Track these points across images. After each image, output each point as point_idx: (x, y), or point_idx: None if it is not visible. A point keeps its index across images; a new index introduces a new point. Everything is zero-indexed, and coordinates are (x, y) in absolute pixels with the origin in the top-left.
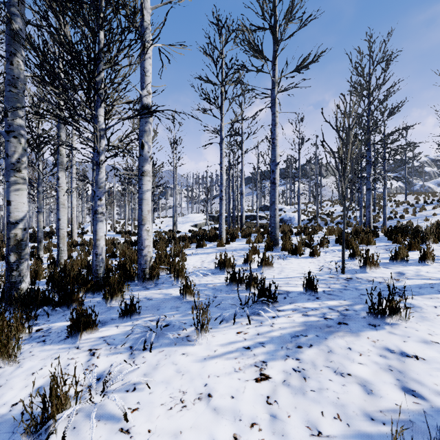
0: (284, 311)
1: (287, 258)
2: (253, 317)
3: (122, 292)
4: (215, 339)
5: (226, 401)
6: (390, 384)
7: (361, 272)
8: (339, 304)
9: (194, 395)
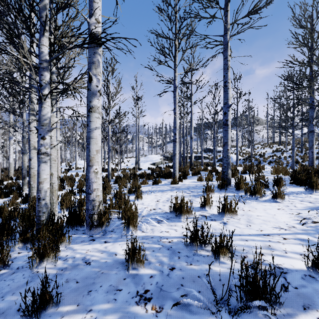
0: None
1: (246, 201)
2: None
3: (54, 252)
4: None
5: None
6: None
7: None
8: None
9: None
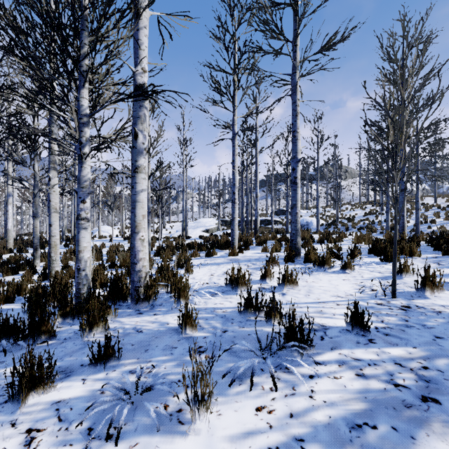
0: (325, 365)
1: (313, 273)
2: (279, 374)
3: (103, 321)
4: (222, 421)
5: None
6: None
7: (419, 297)
8: (409, 356)
9: None
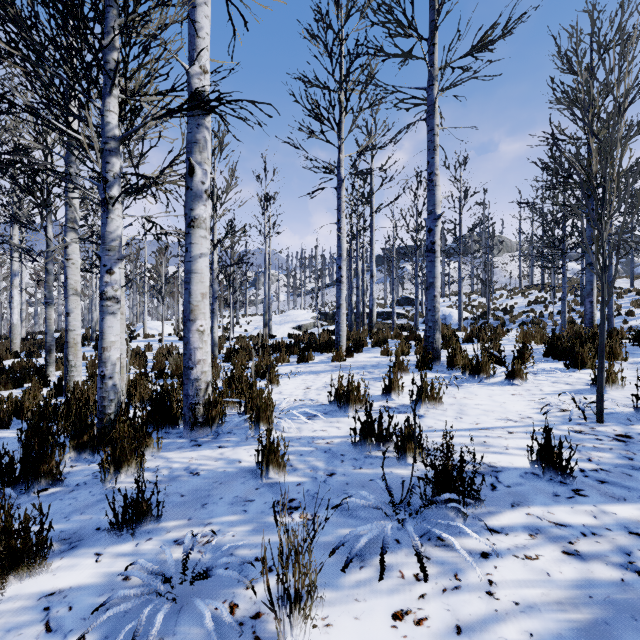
0: (507, 535)
1: (462, 385)
2: (428, 550)
3: (138, 457)
4: (332, 639)
5: None
6: None
7: None
8: None
9: None
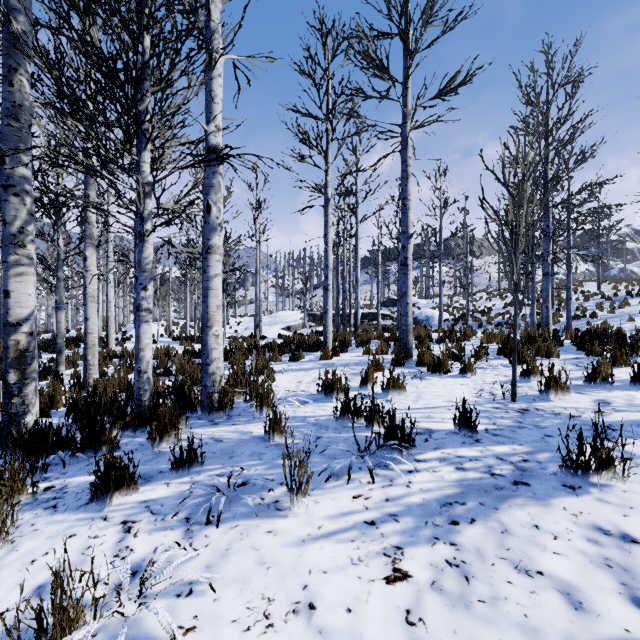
0: (426, 462)
1: (425, 378)
2: (378, 471)
3: (176, 429)
4: (319, 507)
5: (339, 617)
6: (610, 592)
7: (541, 400)
8: (513, 452)
9: (287, 605)
